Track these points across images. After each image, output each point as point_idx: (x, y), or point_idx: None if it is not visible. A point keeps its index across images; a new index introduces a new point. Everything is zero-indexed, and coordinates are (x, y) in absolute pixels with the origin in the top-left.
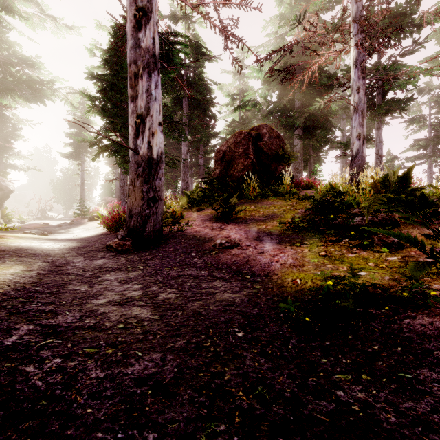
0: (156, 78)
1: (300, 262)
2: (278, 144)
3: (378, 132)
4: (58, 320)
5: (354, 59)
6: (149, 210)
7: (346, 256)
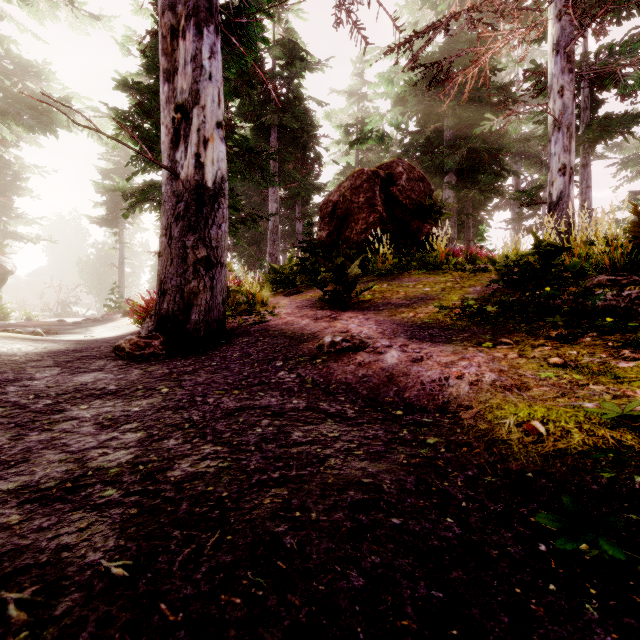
0: (212, 39)
1: (513, 379)
2: (421, 190)
3: (584, 171)
4: None
5: (554, 40)
6: (197, 282)
7: (616, 365)
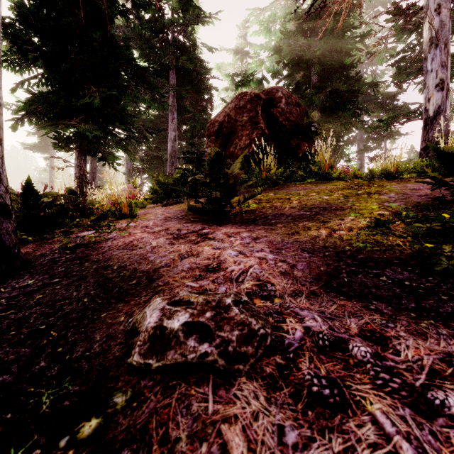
0: None
1: None
2: (298, 113)
3: None
4: None
5: None
6: None
7: None
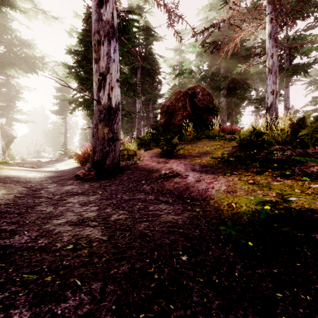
0: (114, 44)
1: (232, 188)
2: (208, 99)
3: (286, 90)
4: (13, 240)
5: (269, 32)
6: (109, 147)
7: (272, 183)
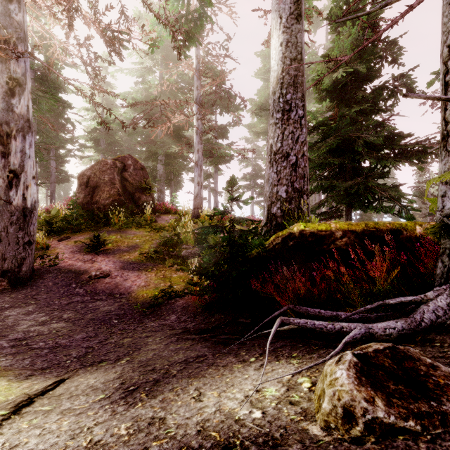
0: (30, 139)
1: (148, 282)
2: (142, 175)
3: (215, 174)
4: (13, 337)
5: (196, 128)
6: (25, 253)
7: (173, 275)
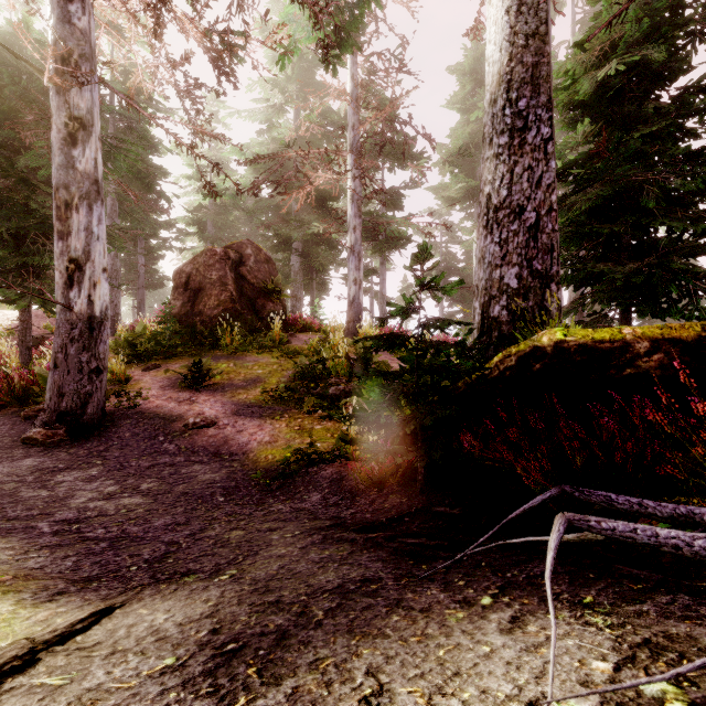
0: (99, 211)
1: (275, 437)
2: (267, 270)
3: (382, 267)
4: (61, 517)
5: (351, 193)
6: (91, 386)
7: (315, 427)
